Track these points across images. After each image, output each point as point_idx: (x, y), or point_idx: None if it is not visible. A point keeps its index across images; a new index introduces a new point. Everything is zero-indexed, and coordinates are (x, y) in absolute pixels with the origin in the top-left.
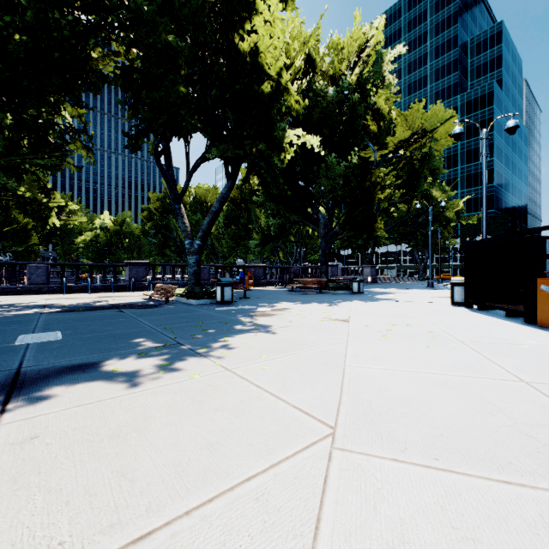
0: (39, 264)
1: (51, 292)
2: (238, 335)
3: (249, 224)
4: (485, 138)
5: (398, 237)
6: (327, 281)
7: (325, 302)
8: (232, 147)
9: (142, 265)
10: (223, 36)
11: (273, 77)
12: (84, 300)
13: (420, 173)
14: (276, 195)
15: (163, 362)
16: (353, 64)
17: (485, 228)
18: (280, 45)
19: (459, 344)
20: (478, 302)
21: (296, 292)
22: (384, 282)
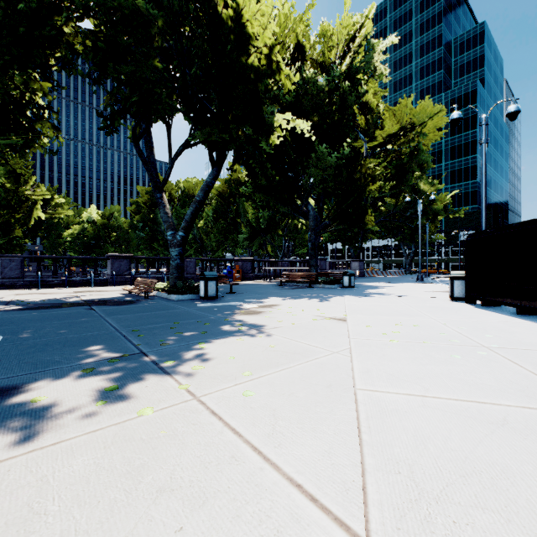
0: (13, 257)
1: (25, 286)
2: (217, 340)
3: (237, 218)
4: (484, 124)
5: (385, 231)
6: (316, 275)
7: (316, 297)
8: (217, 130)
9: (125, 258)
10: (205, 3)
11: (260, 48)
12: (57, 296)
13: (408, 167)
14: (264, 185)
15: (109, 384)
16: (343, 53)
17: (485, 219)
18: (268, 10)
19: (487, 352)
20: (482, 297)
21: (285, 287)
22: (372, 276)
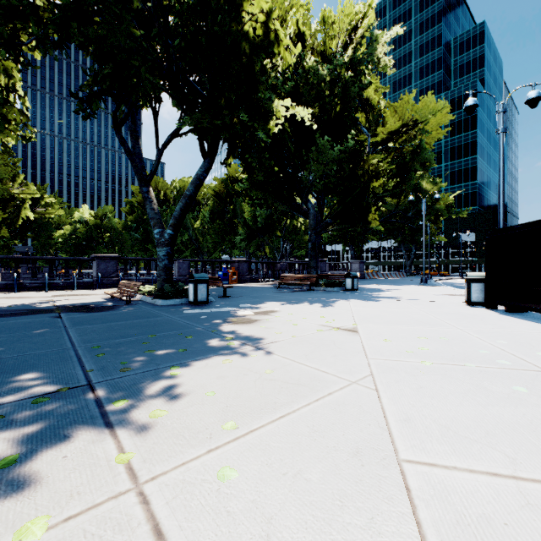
0: None
1: (0, 289)
2: (196, 363)
3: (234, 218)
4: (502, 111)
5: (385, 232)
6: (317, 277)
7: (318, 301)
8: (208, 116)
9: (112, 259)
10: None
11: (255, 15)
12: (29, 300)
13: (411, 166)
14: (261, 181)
15: (7, 452)
16: (345, 43)
17: (503, 215)
18: None
19: None
20: (507, 302)
21: (283, 290)
22: (373, 278)
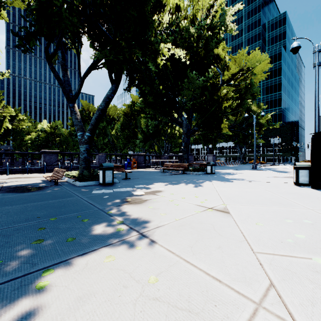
0: None
1: None
2: (76, 262)
3: (136, 129)
4: (317, 51)
5: (227, 137)
6: (188, 165)
7: (191, 182)
8: (113, 52)
9: (54, 153)
10: None
11: None
12: None
13: (244, 96)
14: (152, 102)
15: None
16: (205, 14)
17: (318, 123)
18: None
19: None
20: None
21: (166, 173)
22: (221, 165)
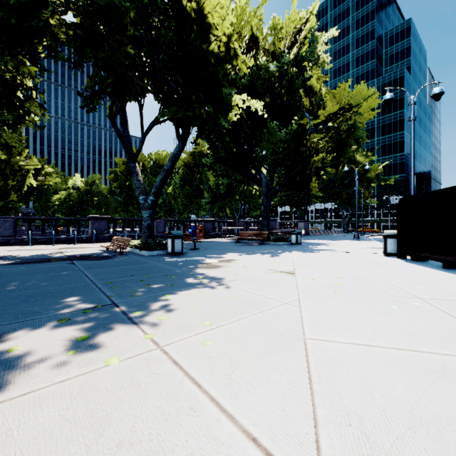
0: (7, 218)
1: (17, 243)
2: (181, 292)
3: (200, 185)
4: (413, 103)
5: (326, 196)
6: (268, 234)
7: (268, 253)
8: (183, 109)
9: (104, 219)
10: None
11: (220, 37)
12: (44, 252)
13: (346, 142)
14: (223, 157)
15: (81, 334)
16: (291, 44)
17: (413, 185)
18: (226, 3)
19: (421, 302)
20: (412, 253)
21: (241, 244)
22: (315, 234)
